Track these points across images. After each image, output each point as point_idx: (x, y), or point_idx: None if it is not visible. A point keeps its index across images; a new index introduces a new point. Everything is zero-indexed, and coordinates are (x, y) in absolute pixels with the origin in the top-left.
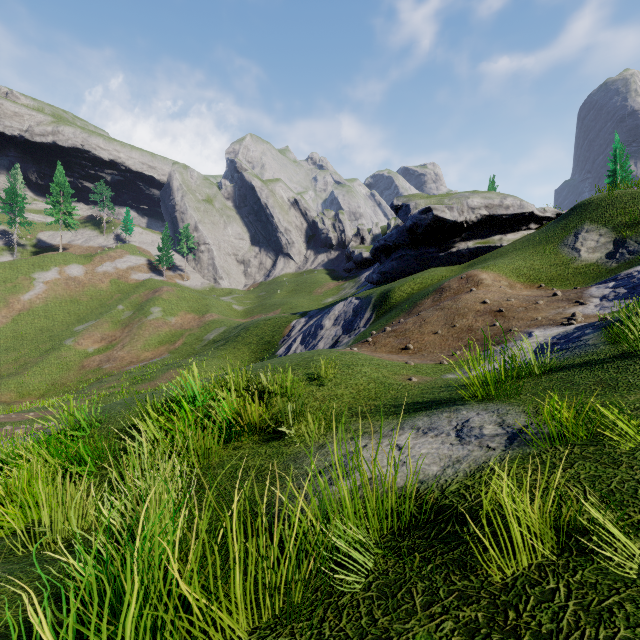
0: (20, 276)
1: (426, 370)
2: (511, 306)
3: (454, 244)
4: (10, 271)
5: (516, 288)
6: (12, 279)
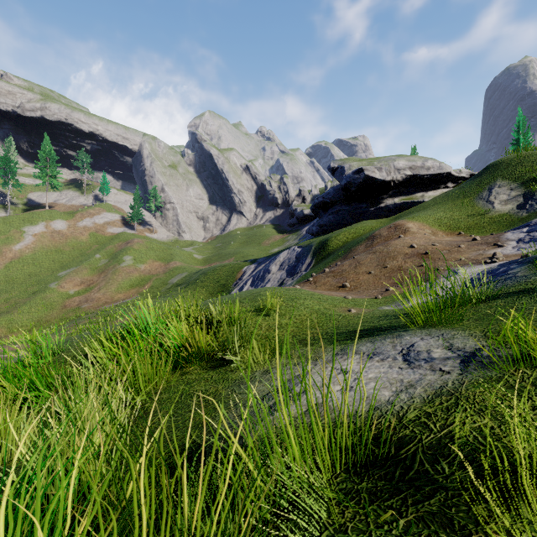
0: (12, 229)
1: (363, 303)
2: (436, 249)
3: (382, 200)
4: (3, 225)
5: (438, 235)
6: (5, 232)
